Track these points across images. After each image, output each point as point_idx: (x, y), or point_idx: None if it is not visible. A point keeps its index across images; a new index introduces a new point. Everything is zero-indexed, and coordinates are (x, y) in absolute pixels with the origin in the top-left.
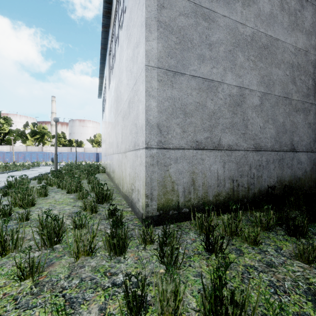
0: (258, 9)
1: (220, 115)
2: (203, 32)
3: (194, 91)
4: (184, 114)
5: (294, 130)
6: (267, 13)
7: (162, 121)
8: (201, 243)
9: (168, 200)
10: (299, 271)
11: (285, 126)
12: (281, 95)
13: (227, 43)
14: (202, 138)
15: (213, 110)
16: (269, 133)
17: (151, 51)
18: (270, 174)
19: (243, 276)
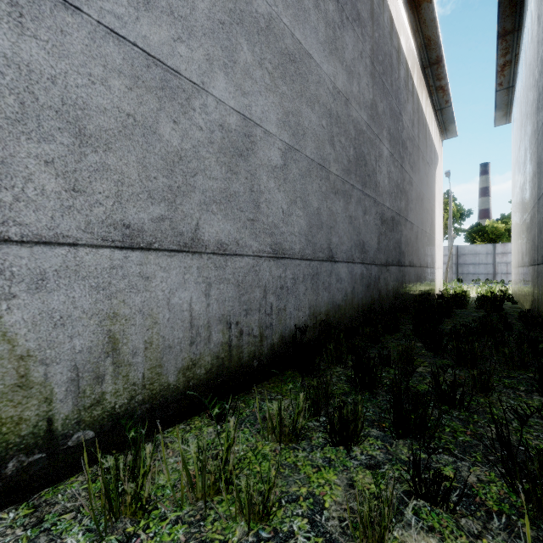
0: None
1: (198, 168)
2: None
3: (118, 77)
4: (76, 136)
5: (333, 225)
6: None
7: None
8: None
9: None
10: None
11: (321, 216)
12: (315, 159)
13: (215, 1)
14: (144, 219)
15: (179, 151)
16: (298, 225)
17: None
18: (300, 302)
19: None
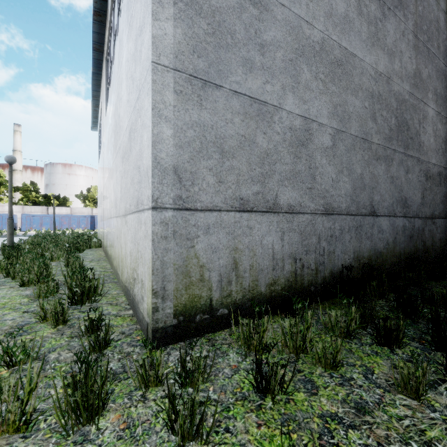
0: (330, 5)
1: (277, 159)
2: (251, 24)
3: (237, 116)
4: (220, 153)
5: (374, 186)
6: (342, 14)
7: (182, 162)
8: (248, 374)
9: (194, 297)
10: (407, 416)
11: (364, 180)
12: (358, 135)
13: (287, 48)
14: (249, 194)
15: (266, 150)
16: (344, 189)
17: (163, 38)
18: (345, 248)
19: (321, 443)
